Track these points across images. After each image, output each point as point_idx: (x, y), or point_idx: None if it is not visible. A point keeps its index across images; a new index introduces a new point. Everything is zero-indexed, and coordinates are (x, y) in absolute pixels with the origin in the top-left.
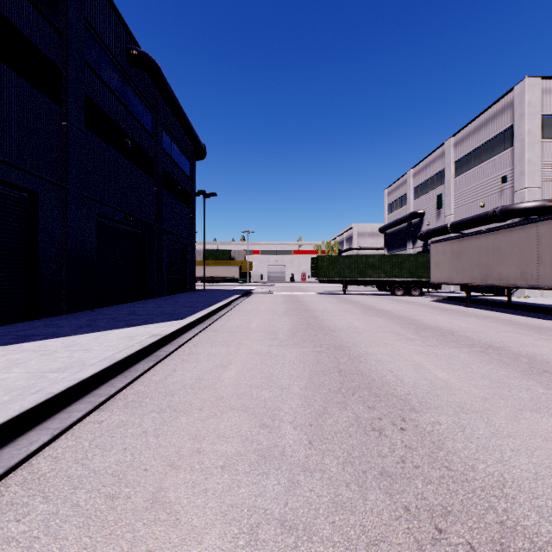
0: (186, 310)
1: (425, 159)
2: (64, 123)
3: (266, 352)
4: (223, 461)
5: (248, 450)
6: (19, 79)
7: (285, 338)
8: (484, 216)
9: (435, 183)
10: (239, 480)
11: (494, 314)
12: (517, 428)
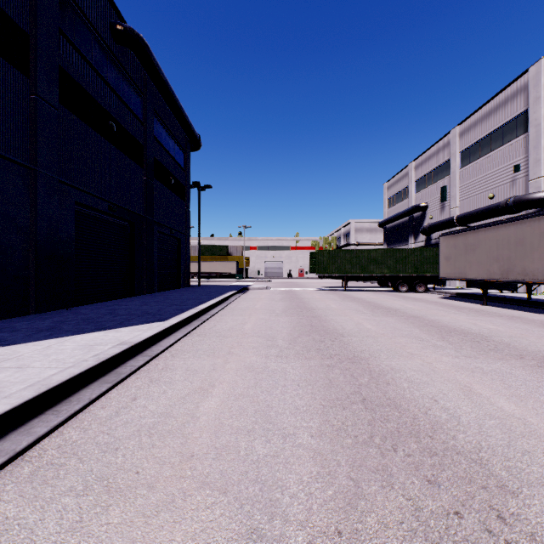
0: (173, 309)
1: (428, 150)
2: (32, 96)
3: (261, 366)
4: None
5: None
6: None
7: (285, 345)
8: (495, 208)
9: (438, 175)
10: None
11: (518, 313)
12: None
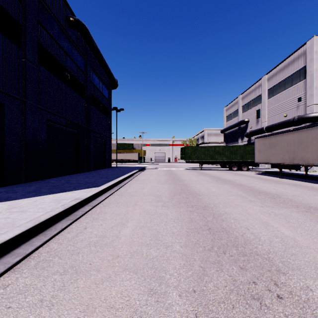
0: (103, 180)
1: (249, 88)
2: (23, 60)
3: (153, 211)
4: None
5: None
6: None
7: (166, 200)
8: (287, 122)
9: (255, 103)
10: None
11: (299, 182)
12: None
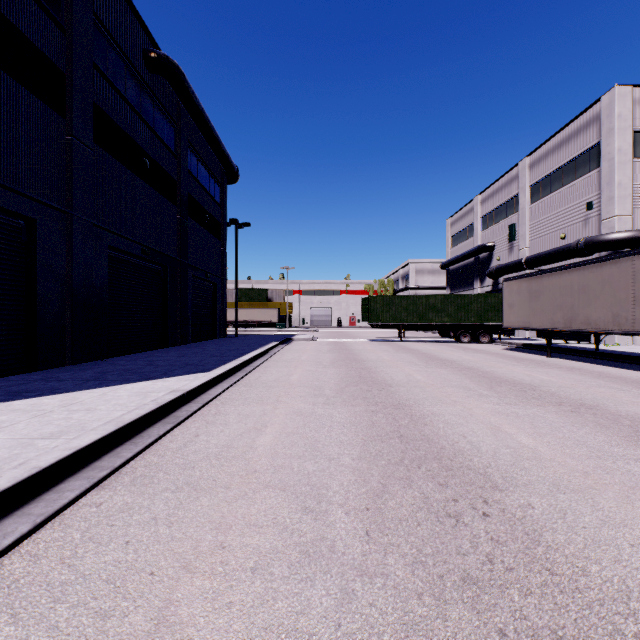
0: (214, 361)
1: (495, 182)
2: (68, 137)
3: (309, 412)
4: (255, 561)
5: (287, 545)
6: (13, 83)
7: (332, 394)
8: (565, 250)
9: (506, 211)
10: (275, 590)
11: (580, 365)
12: (632, 513)
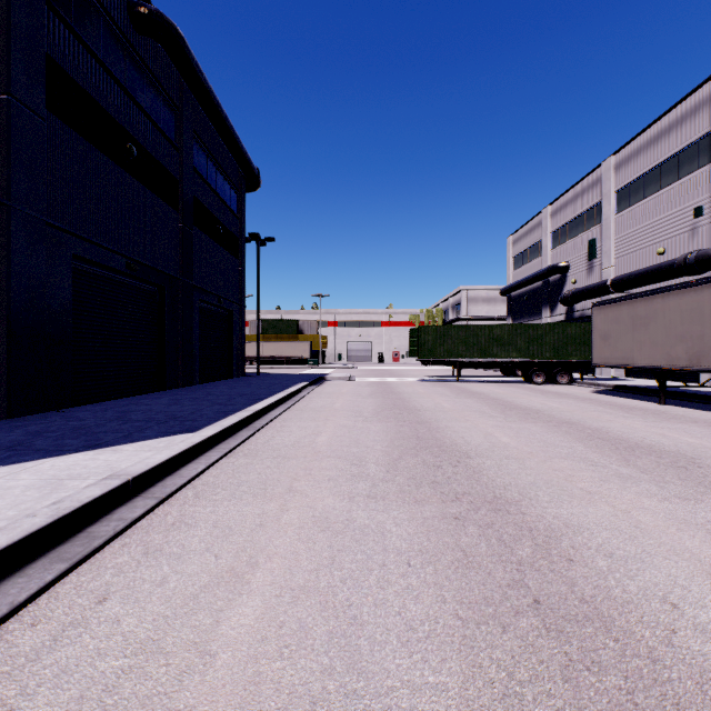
0: (213, 411)
1: (570, 190)
2: (3, 97)
3: (342, 519)
4: None
5: None
6: None
7: (379, 474)
8: (668, 267)
9: (584, 223)
10: None
11: None
12: None
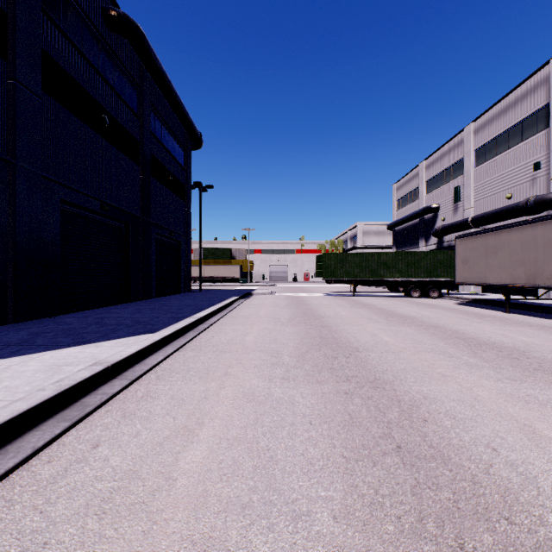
0: (167, 318)
1: (440, 149)
2: (10, 81)
3: (263, 393)
4: None
5: None
6: None
7: (292, 363)
8: (514, 208)
9: (451, 174)
10: None
11: (548, 322)
12: None
